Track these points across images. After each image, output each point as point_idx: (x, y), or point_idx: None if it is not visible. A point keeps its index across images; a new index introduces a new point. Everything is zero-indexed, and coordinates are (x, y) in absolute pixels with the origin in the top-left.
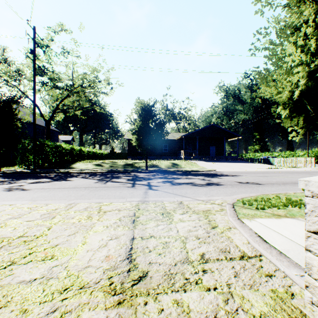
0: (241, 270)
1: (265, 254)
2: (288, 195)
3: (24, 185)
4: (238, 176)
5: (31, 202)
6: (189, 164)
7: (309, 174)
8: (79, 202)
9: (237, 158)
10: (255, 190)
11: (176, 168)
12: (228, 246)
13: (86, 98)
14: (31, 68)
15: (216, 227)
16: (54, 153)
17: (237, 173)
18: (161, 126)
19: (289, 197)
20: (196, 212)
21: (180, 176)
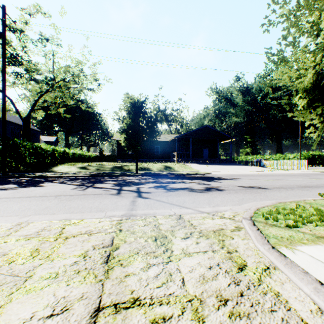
0: None
1: None
2: (310, 203)
3: None
4: (237, 179)
5: None
6: (182, 167)
7: (308, 177)
8: (35, 220)
9: (231, 160)
10: (264, 196)
11: (169, 171)
12: None
13: (71, 95)
14: (1, 56)
15: (246, 268)
16: (31, 154)
17: (234, 176)
18: (153, 125)
19: (316, 206)
20: (204, 234)
21: (174, 180)
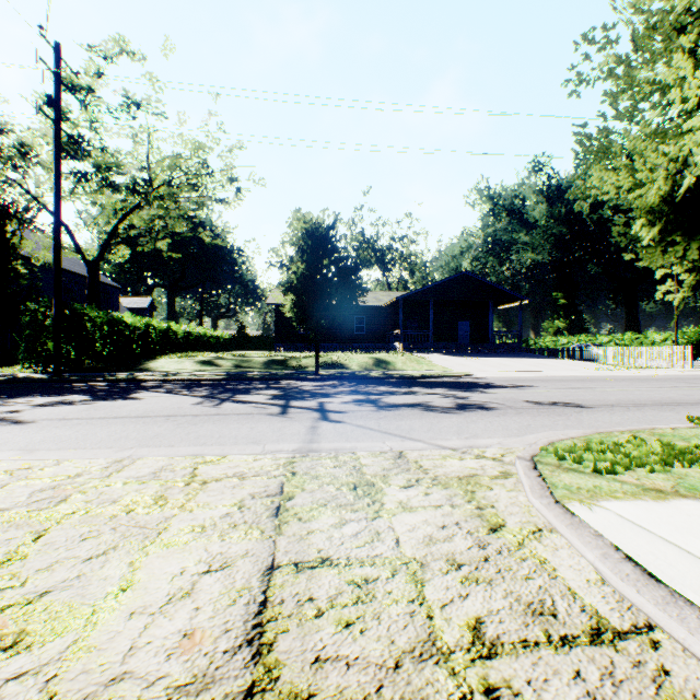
0: (607, 687)
1: (663, 622)
2: (662, 434)
3: (20, 411)
4: (527, 388)
5: (21, 455)
6: (412, 362)
7: (686, 383)
8: (143, 455)
9: (520, 347)
10: (574, 422)
11: (384, 369)
12: (548, 594)
13: (181, 213)
14: (50, 141)
15: (502, 529)
16: (106, 336)
17: (523, 380)
18: (351, 274)
19: (667, 439)
20: (442, 481)
21: (393, 388)
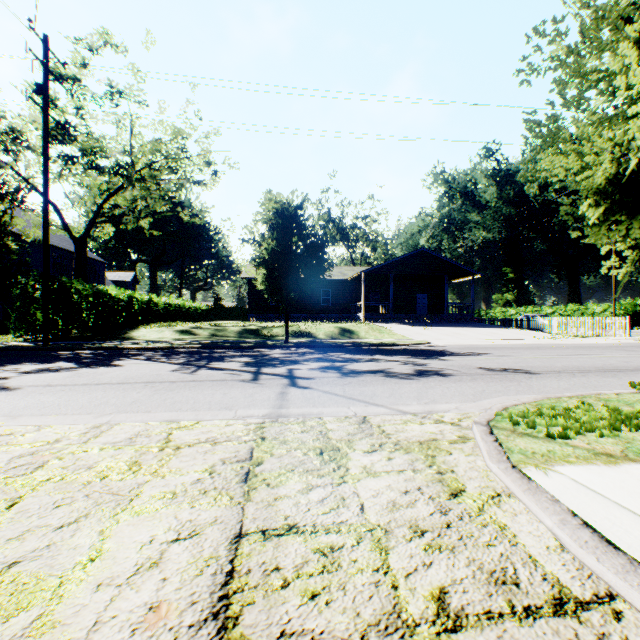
0: None
1: (624, 592)
2: (607, 400)
3: (7, 378)
4: (480, 356)
5: (4, 421)
6: (374, 331)
7: (624, 351)
8: (121, 420)
9: (472, 318)
10: (524, 387)
11: (349, 338)
12: (510, 562)
13: (162, 194)
14: (40, 127)
15: (463, 494)
16: (92, 307)
17: (476, 348)
18: (318, 250)
19: (613, 404)
20: (403, 446)
21: (357, 356)
